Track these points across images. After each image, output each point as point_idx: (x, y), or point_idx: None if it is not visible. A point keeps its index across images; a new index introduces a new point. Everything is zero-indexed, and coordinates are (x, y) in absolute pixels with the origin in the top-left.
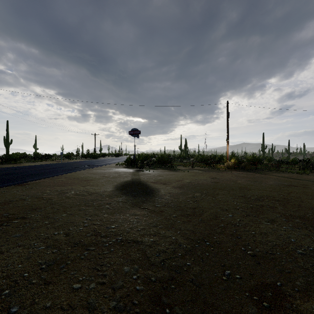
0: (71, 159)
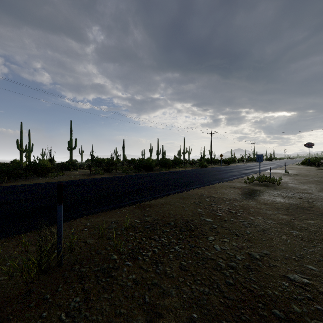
0: (246, 162)
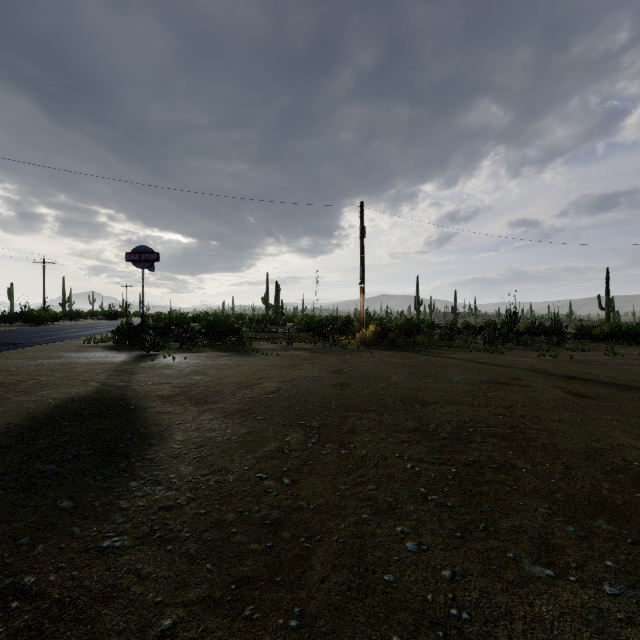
0: None
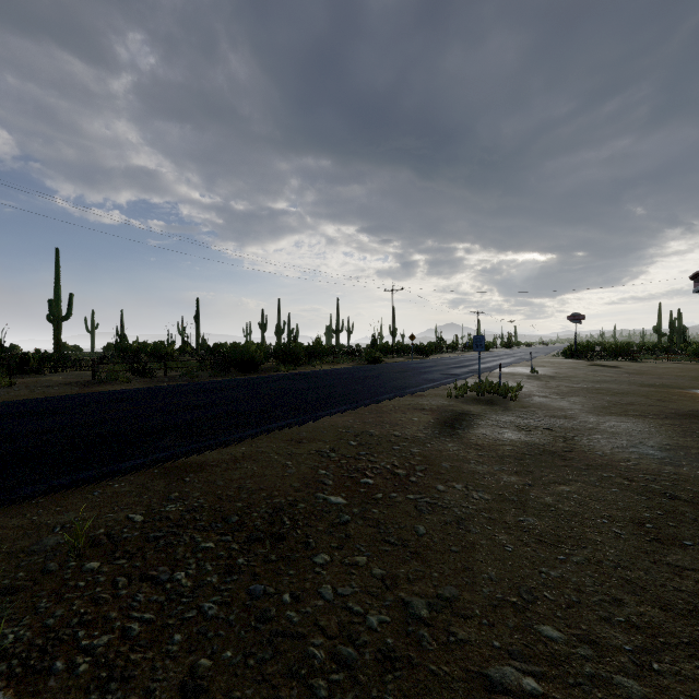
0: (464, 351)
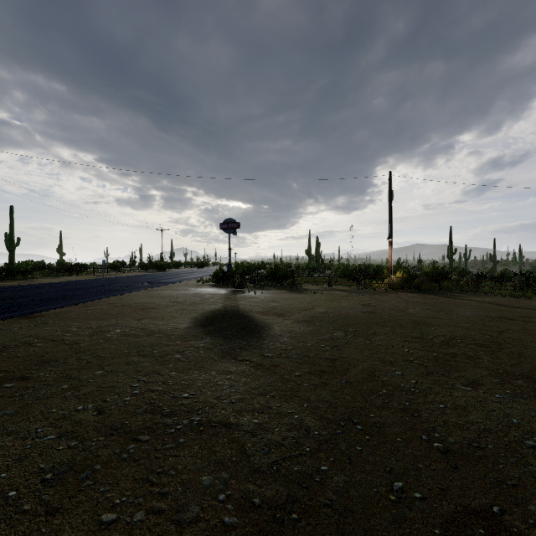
0: (121, 271)
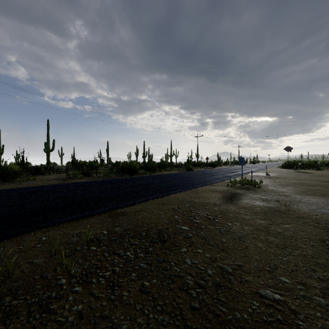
0: (231, 165)
